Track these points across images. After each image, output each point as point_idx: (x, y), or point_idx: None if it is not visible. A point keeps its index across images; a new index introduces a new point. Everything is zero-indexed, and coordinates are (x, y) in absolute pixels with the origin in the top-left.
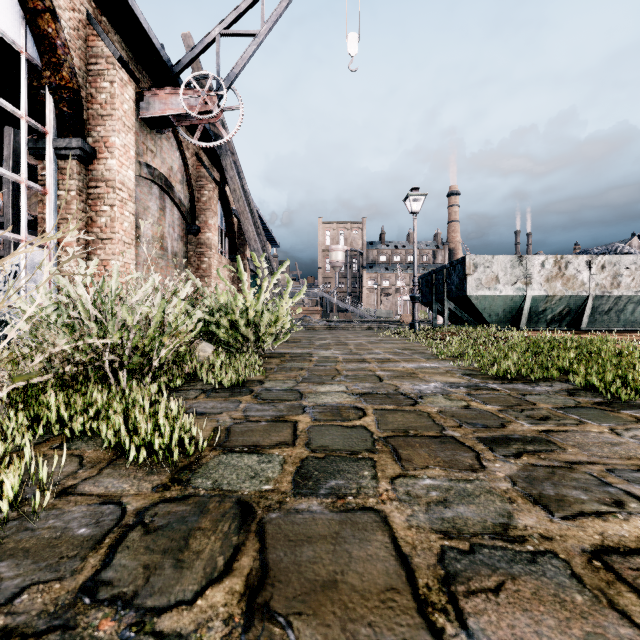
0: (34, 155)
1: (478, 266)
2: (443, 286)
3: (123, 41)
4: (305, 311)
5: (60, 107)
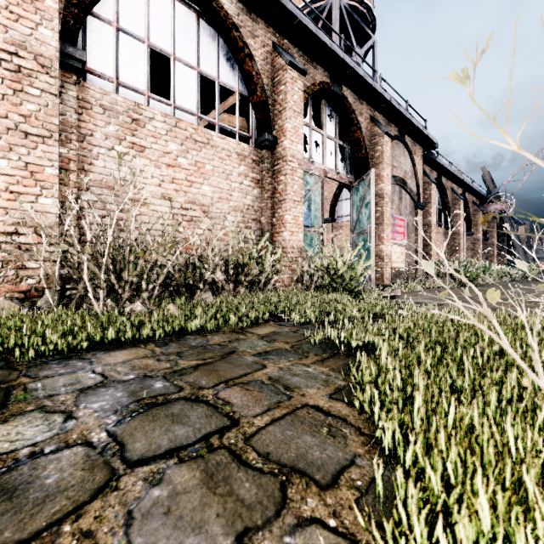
0: None
1: None
2: None
3: (475, 198)
4: None
5: (467, 225)
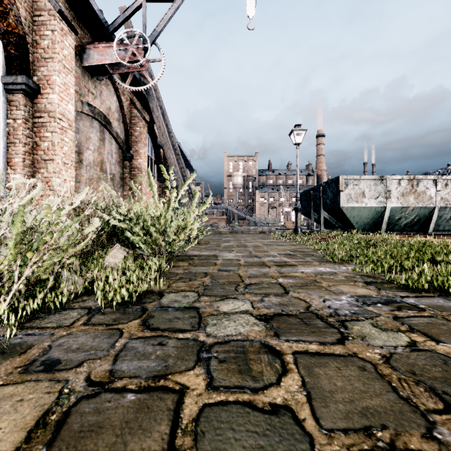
0: None
1: (348, 184)
2: (319, 200)
3: (66, 2)
4: (214, 219)
5: (8, 49)
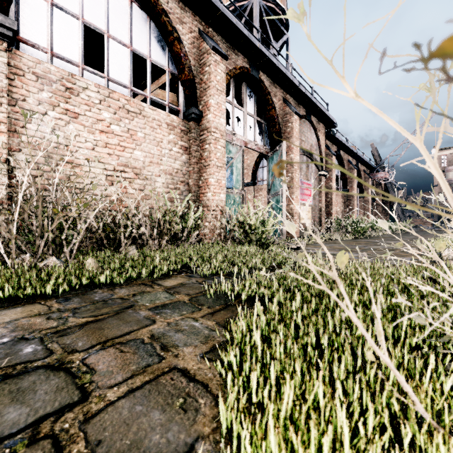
0: None
1: None
2: None
3: (366, 168)
4: (419, 221)
5: (360, 189)
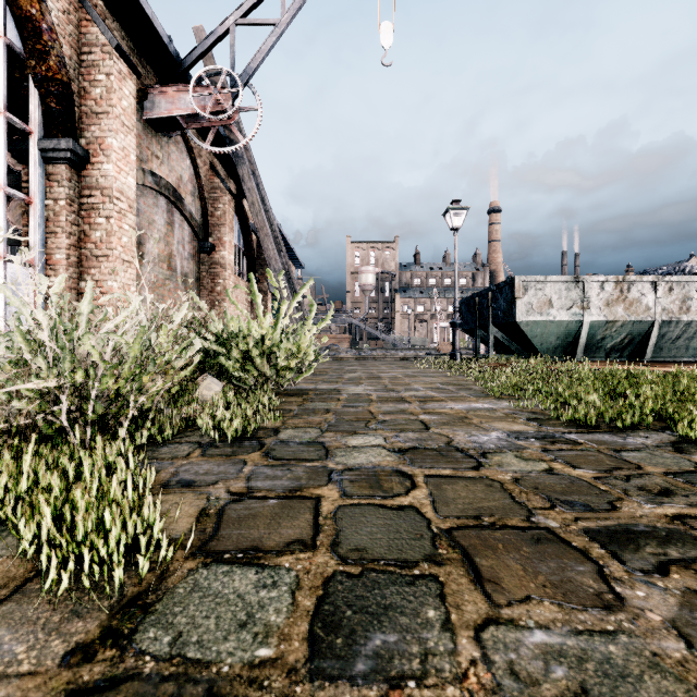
0: (17, 158)
1: (529, 288)
2: (488, 311)
3: (123, 30)
4: (332, 339)
5: (47, 102)
